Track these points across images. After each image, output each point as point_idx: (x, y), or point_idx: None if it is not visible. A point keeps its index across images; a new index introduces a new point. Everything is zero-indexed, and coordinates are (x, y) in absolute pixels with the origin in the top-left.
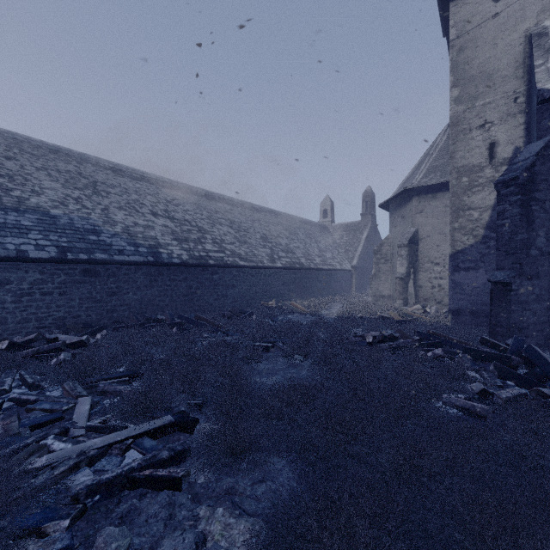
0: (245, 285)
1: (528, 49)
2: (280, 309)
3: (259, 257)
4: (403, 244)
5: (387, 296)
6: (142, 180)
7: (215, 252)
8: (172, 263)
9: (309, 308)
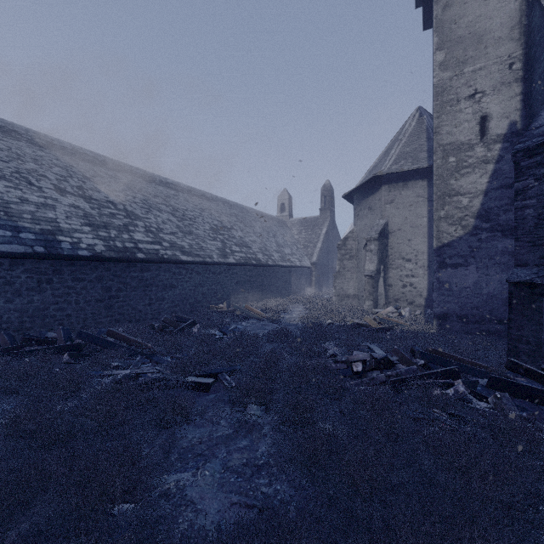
0: (188, 285)
1: (526, 6)
2: (232, 315)
3: (207, 251)
4: (373, 237)
5: (352, 295)
6: (49, 148)
7: (147, 243)
8: (77, 256)
9: (267, 311)
